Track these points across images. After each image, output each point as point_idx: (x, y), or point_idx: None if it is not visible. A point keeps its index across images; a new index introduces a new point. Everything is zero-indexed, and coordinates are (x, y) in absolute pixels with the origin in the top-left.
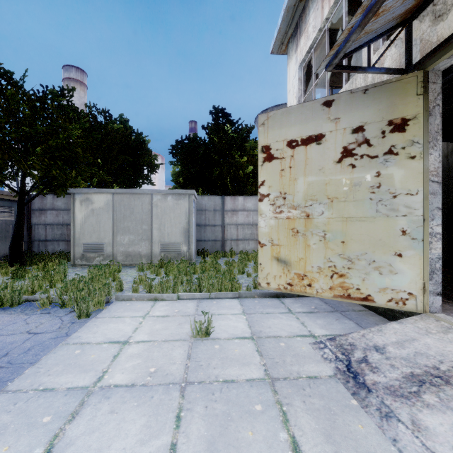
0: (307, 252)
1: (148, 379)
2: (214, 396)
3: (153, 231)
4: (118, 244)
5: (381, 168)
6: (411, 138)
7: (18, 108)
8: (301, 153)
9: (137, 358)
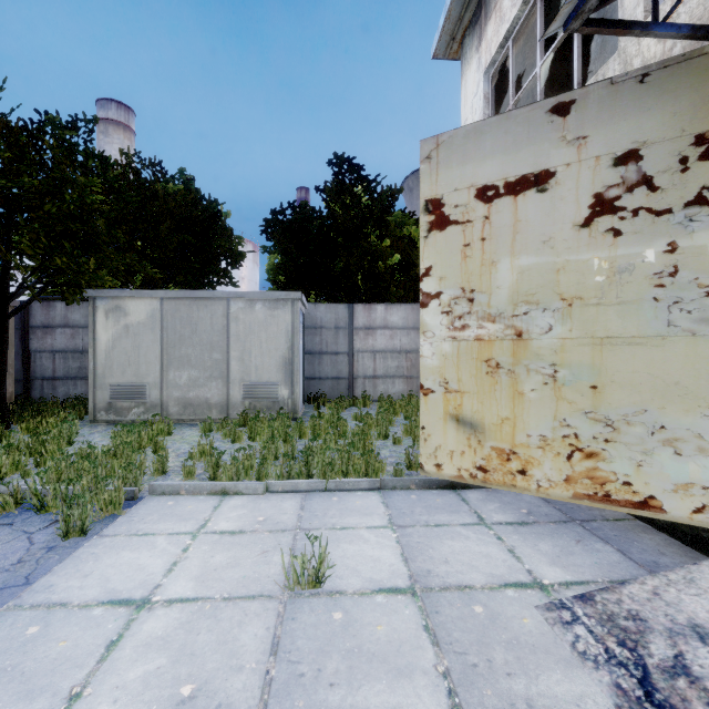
0: (518, 406)
1: None
2: None
3: (230, 363)
4: (171, 385)
5: (680, 235)
6: None
7: None
8: (504, 212)
9: (159, 651)
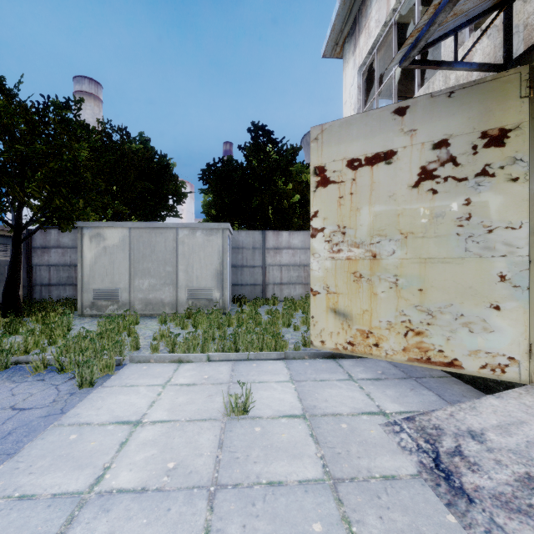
0: (373, 302)
1: (164, 480)
2: (255, 508)
3: (178, 274)
4: (136, 290)
5: (472, 194)
6: (513, 154)
7: (12, 123)
8: (365, 176)
9: (152, 447)
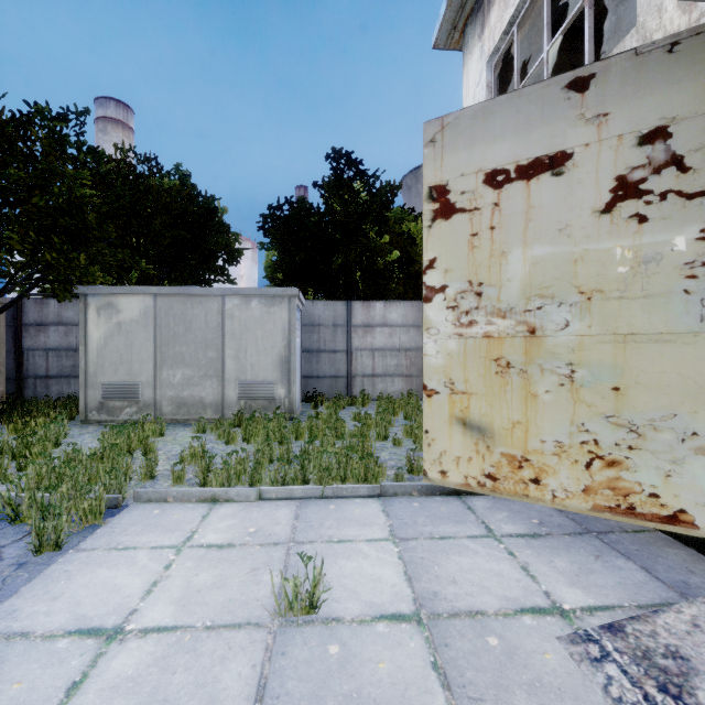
0: (531, 409)
1: None
2: None
3: (225, 362)
4: (164, 384)
5: None
6: None
7: None
8: (516, 198)
9: (127, 696)
